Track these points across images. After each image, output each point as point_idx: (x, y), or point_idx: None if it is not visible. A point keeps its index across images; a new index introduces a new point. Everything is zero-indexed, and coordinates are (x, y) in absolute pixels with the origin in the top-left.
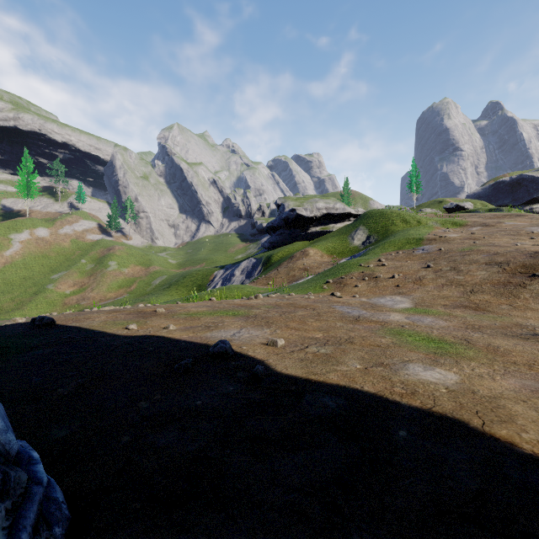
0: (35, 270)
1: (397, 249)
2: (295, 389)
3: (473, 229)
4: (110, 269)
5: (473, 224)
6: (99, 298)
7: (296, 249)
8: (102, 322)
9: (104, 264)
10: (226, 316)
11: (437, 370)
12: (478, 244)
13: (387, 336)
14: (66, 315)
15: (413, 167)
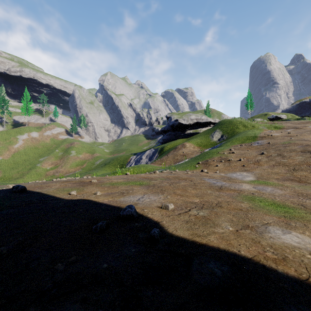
0: (31, 156)
1: (241, 143)
2: (184, 252)
3: (288, 130)
4: (72, 155)
5: (288, 127)
6: (65, 172)
7: (178, 143)
8: (55, 189)
9: (68, 152)
10: (135, 185)
11: (294, 234)
12: (294, 139)
13: (244, 201)
14: (35, 184)
15: (248, 94)
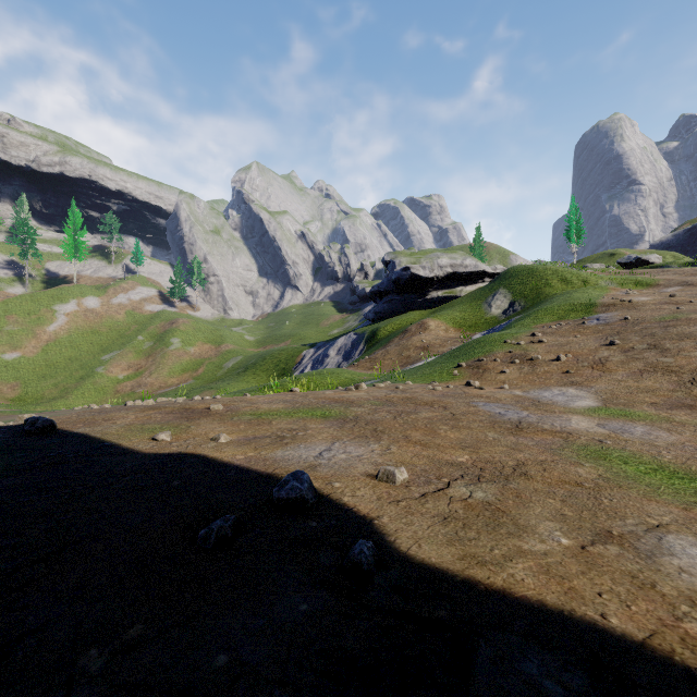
0: (83, 349)
1: (558, 319)
2: (446, 618)
3: (669, 290)
4: (173, 347)
5: (668, 283)
6: (159, 385)
7: (410, 321)
8: (124, 427)
9: (164, 341)
10: (312, 418)
11: None
12: (685, 311)
13: (584, 462)
14: (81, 413)
15: (572, 207)
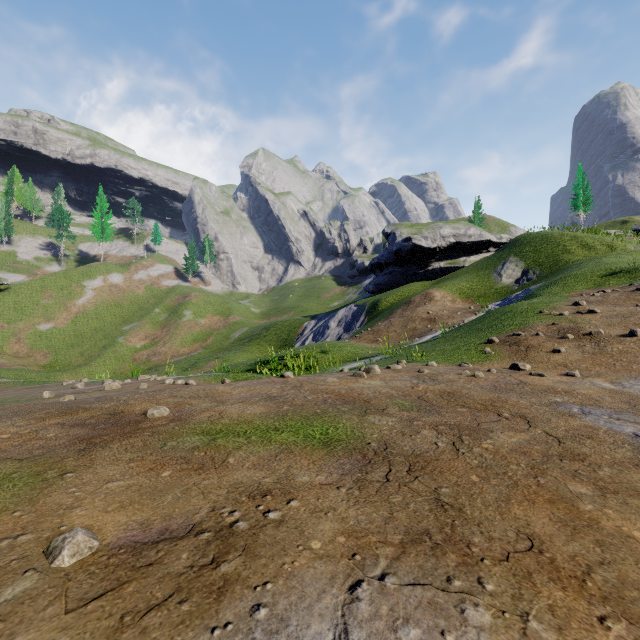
0: (107, 321)
1: (595, 286)
2: None
3: None
4: (185, 319)
5: None
6: (171, 354)
7: (412, 292)
8: None
9: (178, 313)
10: (304, 447)
11: None
12: None
13: None
14: None
15: (578, 175)
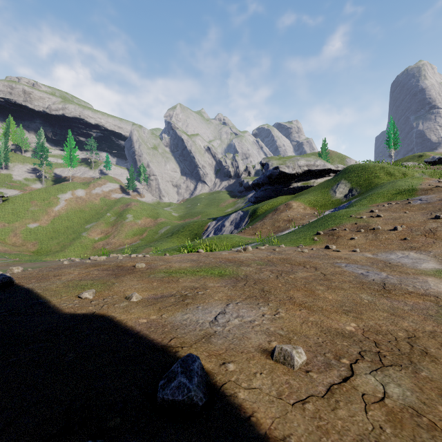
0: (75, 221)
1: (388, 200)
2: None
3: None
4: (128, 220)
5: None
6: (119, 243)
7: (279, 203)
8: (64, 283)
9: (123, 216)
10: (211, 276)
11: None
12: None
13: None
14: (42, 269)
15: (390, 124)
